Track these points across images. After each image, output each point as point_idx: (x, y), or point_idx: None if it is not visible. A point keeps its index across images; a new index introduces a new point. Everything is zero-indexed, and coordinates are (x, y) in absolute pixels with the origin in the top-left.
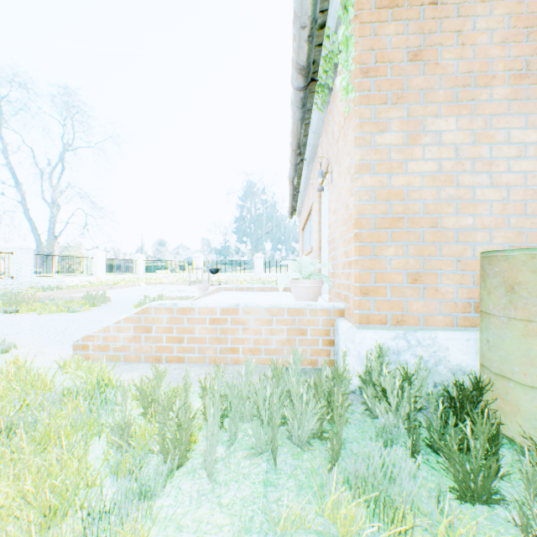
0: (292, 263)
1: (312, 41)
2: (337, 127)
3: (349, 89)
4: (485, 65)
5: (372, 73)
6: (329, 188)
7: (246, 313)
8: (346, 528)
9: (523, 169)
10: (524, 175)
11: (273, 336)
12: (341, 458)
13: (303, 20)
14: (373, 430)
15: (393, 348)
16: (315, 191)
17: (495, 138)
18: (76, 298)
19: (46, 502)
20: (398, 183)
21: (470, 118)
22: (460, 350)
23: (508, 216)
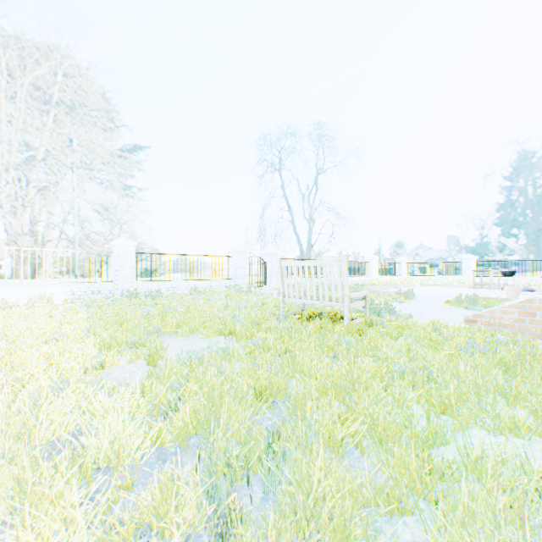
0: None
1: None
2: None
3: None
4: None
5: None
6: None
7: None
8: None
9: None
10: None
11: None
12: None
13: None
14: None
15: None
16: None
17: None
18: (387, 293)
19: None
20: None
21: None
22: None
23: None
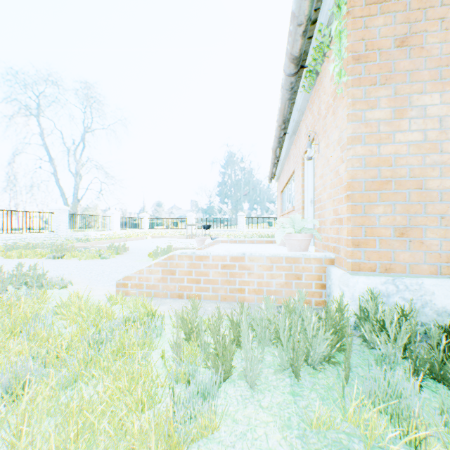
0: (286, 220)
1: (305, 35)
2: (325, 105)
3: (341, 74)
4: None
5: (363, 59)
6: (314, 157)
7: (250, 260)
8: (372, 430)
9: None
10: None
11: (273, 279)
12: (350, 379)
13: (300, 19)
14: (375, 358)
15: (383, 292)
16: (296, 159)
17: None
18: (103, 248)
19: (138, 394)
20: (386, 151)
21: None
22: (445, 295)
23: None
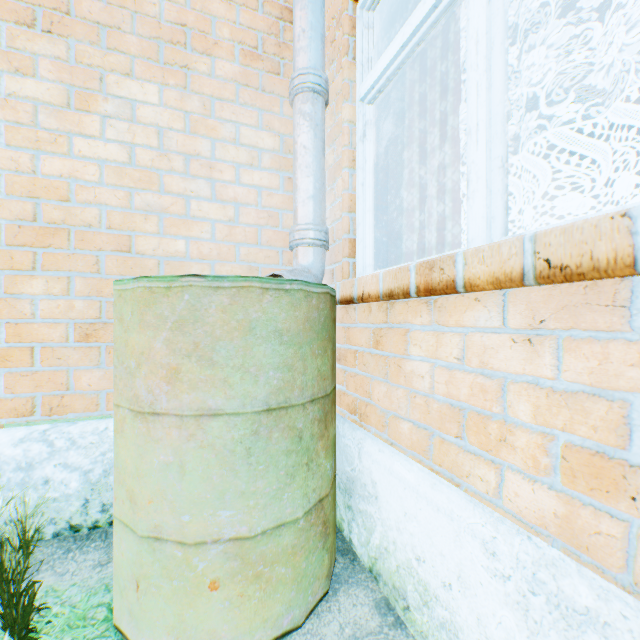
0: None
1: None
2: None
3: None
4: (205, 23)
5: None
6: None
7: None
8: None
9: (258, 183)
10: (261, 192)
11: None
12: None
13: None
14: None
15: (21, 460)
16: None
17: (220, 131)
18: None
19: None
20: (52, 169)
21: (182, 93)
22: None
23: (242, 246)
